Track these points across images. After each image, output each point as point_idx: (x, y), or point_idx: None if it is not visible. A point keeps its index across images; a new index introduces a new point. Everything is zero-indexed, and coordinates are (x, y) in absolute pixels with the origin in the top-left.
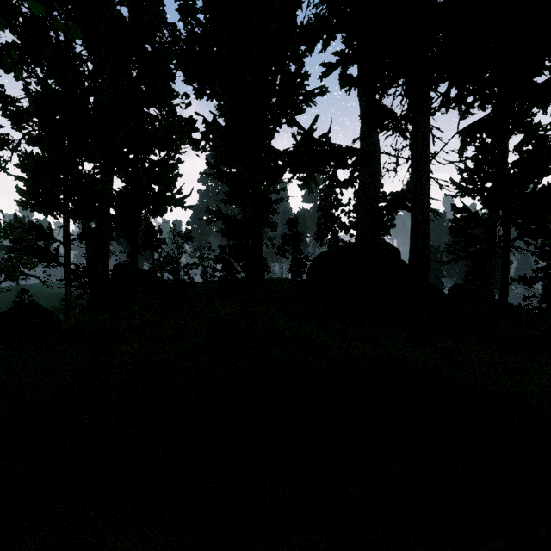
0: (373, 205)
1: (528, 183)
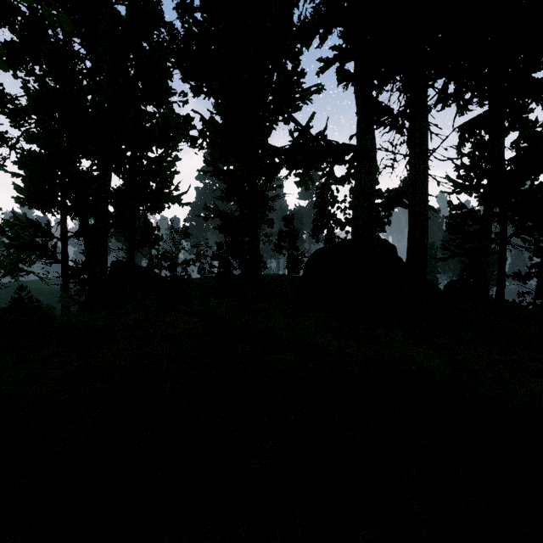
0: (369, 202)
1: (525, 180)
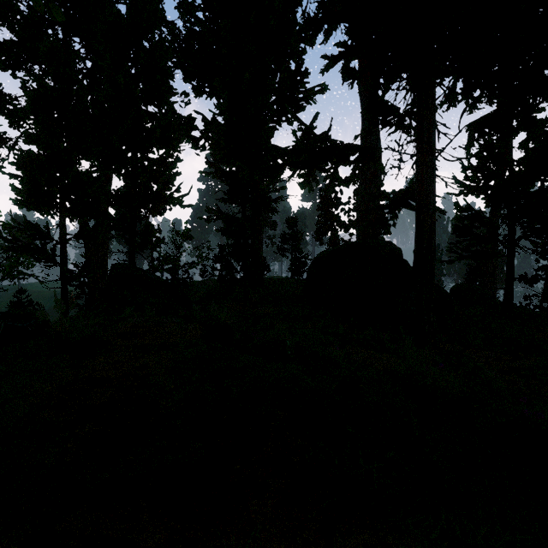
0: (374, 203)
1: (534, 181)
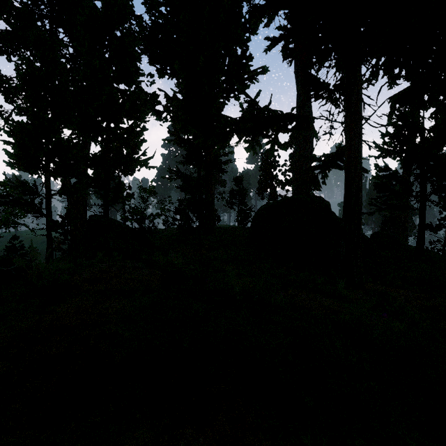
0: (307, 165)
1: (442, 146)
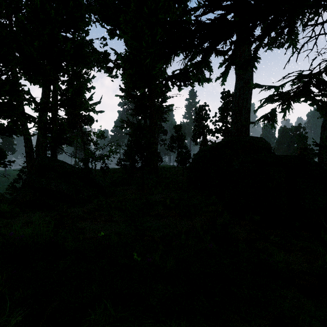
0: (246, 107)
1: None
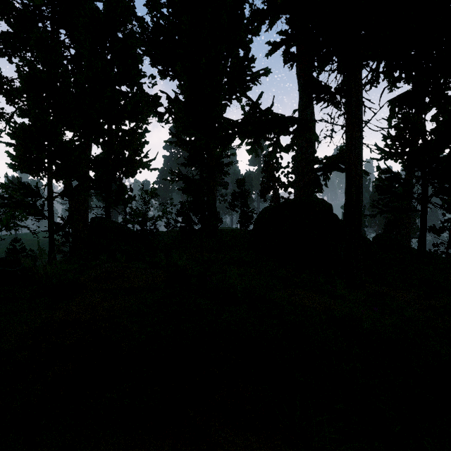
0: (309, 167)
1: (443, 148)
